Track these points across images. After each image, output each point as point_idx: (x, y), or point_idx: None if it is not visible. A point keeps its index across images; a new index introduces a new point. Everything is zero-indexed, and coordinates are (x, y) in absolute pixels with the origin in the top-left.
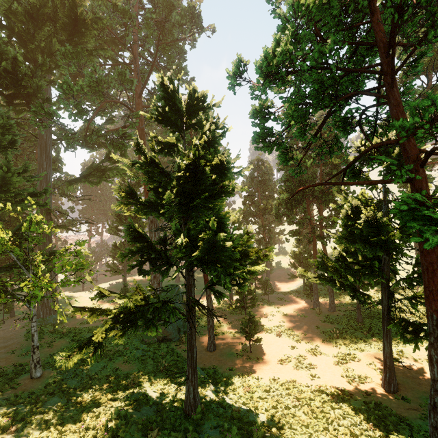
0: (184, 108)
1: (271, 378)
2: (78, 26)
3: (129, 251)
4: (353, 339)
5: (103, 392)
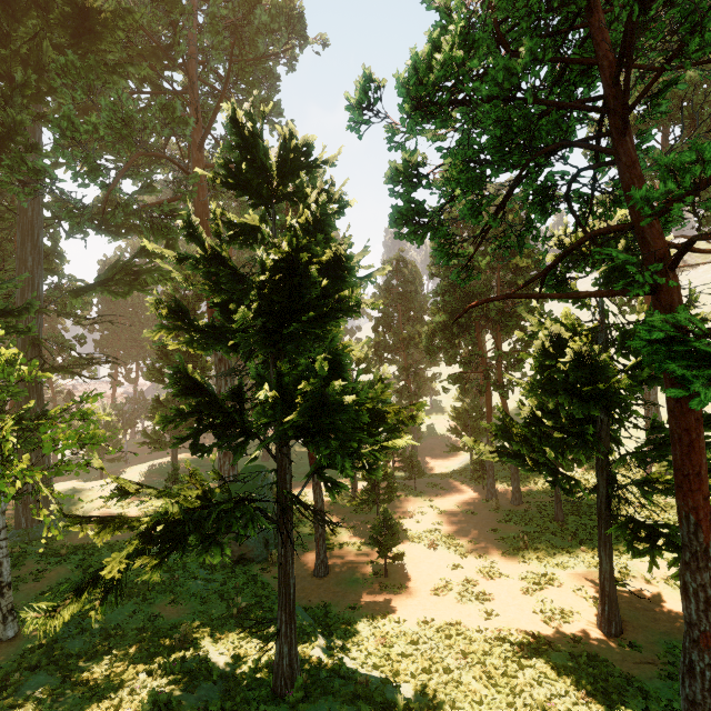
0: (273, 166)
1: (420, 620)
2: (89, 21)
3: (175, 412)
4: (550, 550)
5: (130, 659)
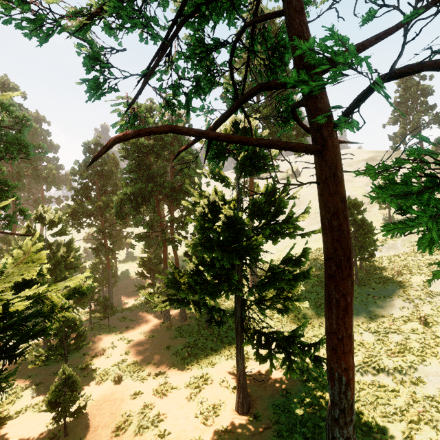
0: None
1: None
2: None
3: None
4: (205, 352)
5: None
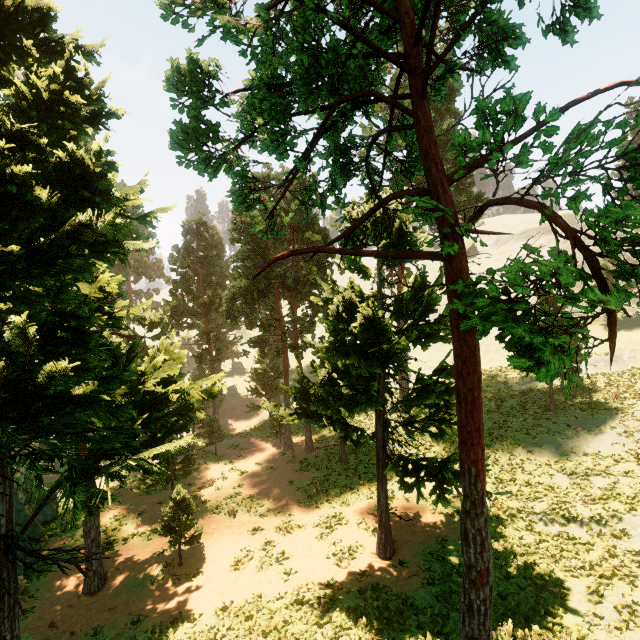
0: None
1: (218, 609)
2: None
3: None
4: (338, 490)
5: None
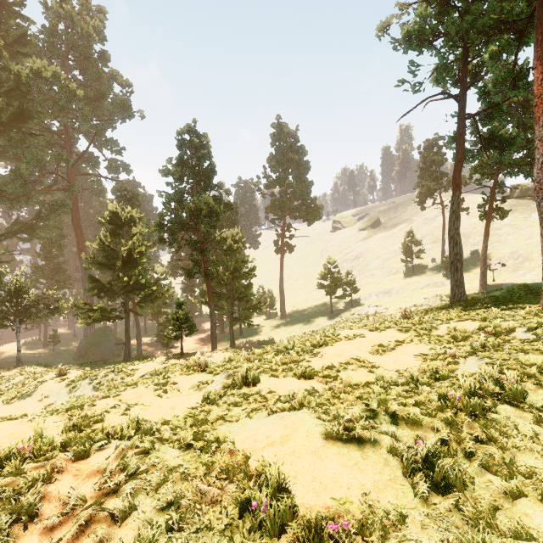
0: (123, 215)
1: None
2: (22, 117)
3: (90, 288)
4: None
5: None
